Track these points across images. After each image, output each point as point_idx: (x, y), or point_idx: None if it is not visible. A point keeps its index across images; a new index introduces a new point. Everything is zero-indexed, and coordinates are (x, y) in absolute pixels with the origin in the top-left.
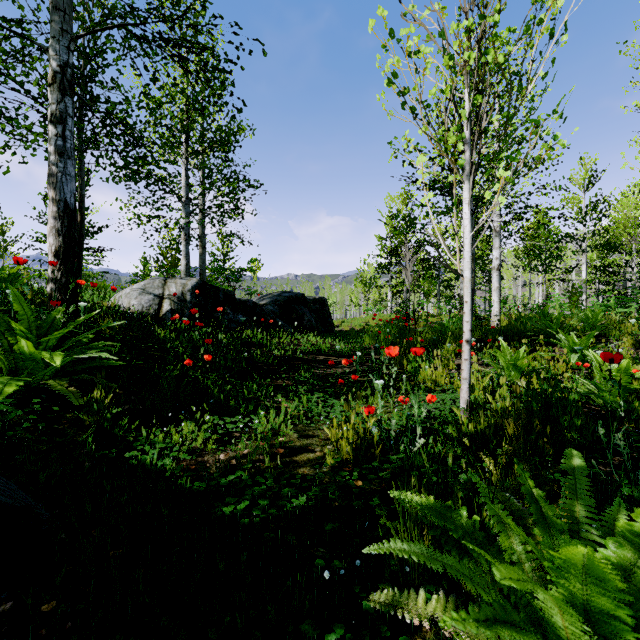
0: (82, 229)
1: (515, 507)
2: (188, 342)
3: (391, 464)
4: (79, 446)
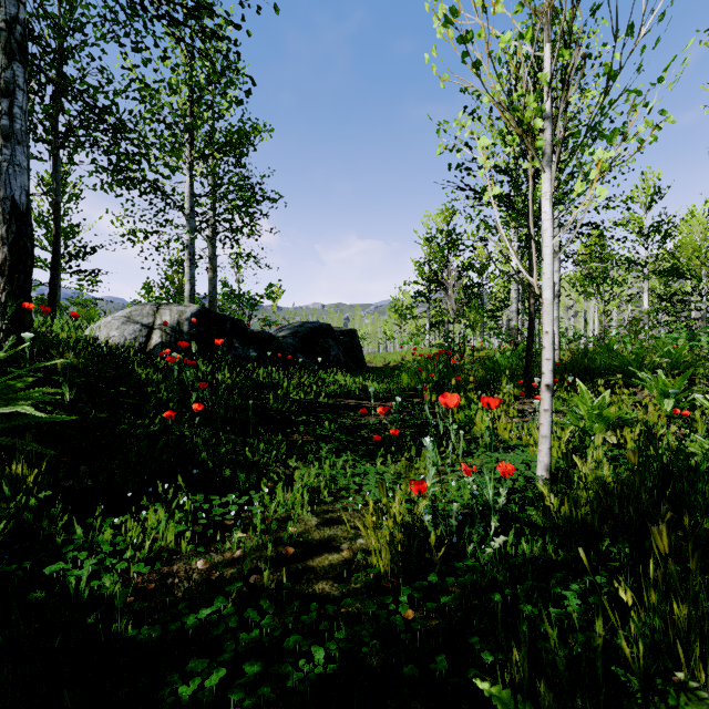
0: (57, 244)
1: None
2: (179, 385)
3: (454, 573)
4: None
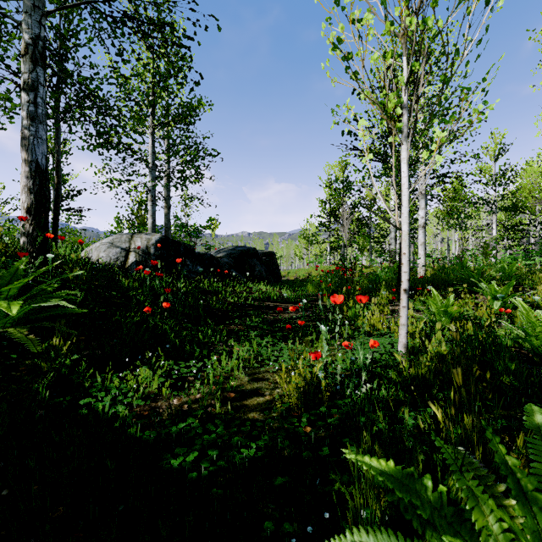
0: (59, 190)
1: (480, 471)
2: (150, 290)
3: (337, 408)
4: (34, 393)
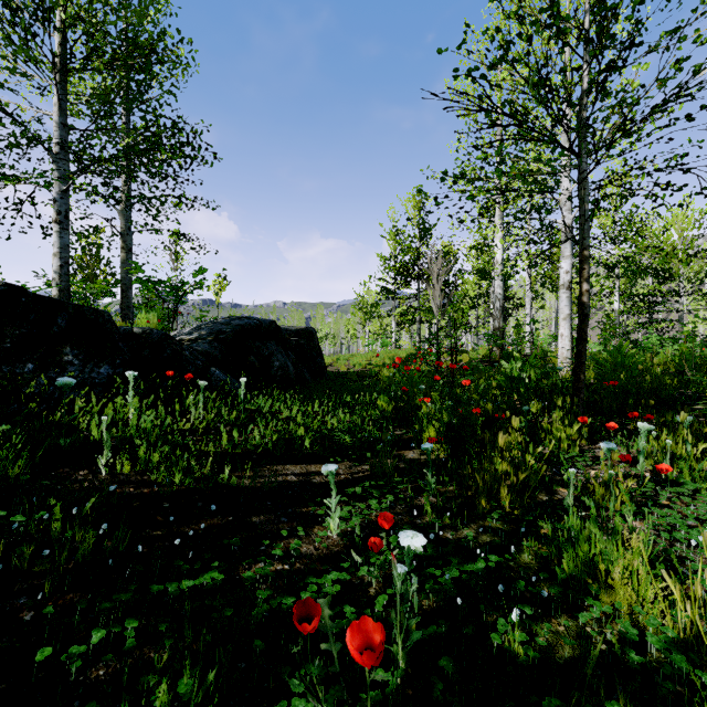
0: None
1: None
2: None
3: None
4: None
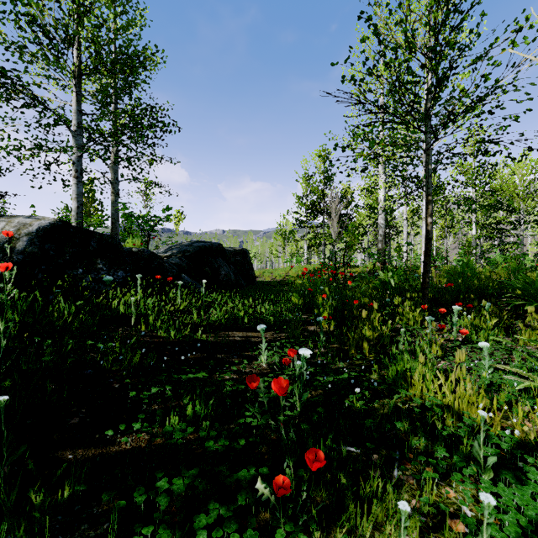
0: None
1: None
2: None
3: None
4: None
